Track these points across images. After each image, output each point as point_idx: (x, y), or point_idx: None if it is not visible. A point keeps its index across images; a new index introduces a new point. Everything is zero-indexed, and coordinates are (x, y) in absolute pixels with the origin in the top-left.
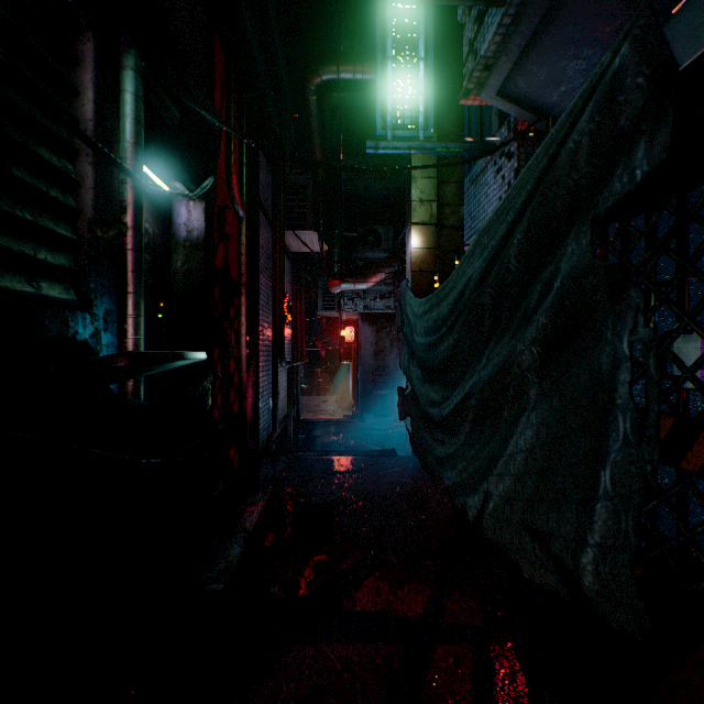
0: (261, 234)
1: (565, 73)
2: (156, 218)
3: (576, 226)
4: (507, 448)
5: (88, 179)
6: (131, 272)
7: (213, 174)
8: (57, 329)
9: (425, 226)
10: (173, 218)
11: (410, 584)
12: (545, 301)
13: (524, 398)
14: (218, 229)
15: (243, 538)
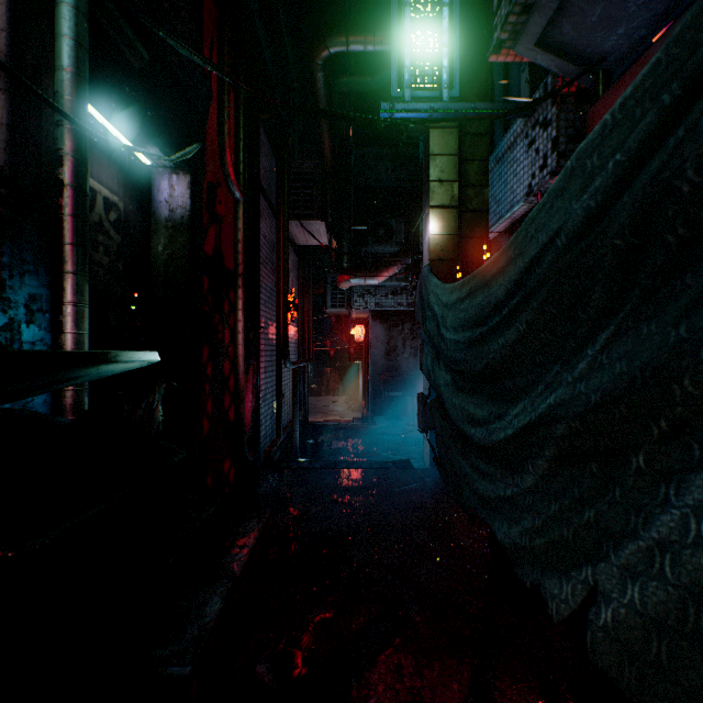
0: (262, 223)
1: (627, 7)
2: (129, 191)
3: None
4: (651, 526)
5: None
6: (69, 244)
7: (199, 141)
8: None
9: (445, 209)
10: (153, 194)
11: (442, 660)
12: None
13: (702, 442)
14: (207, 208)
15: (226, 587)
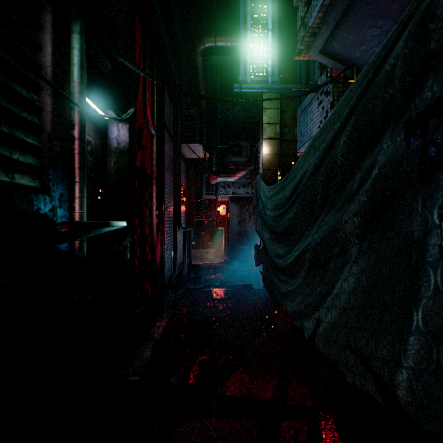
0: (166, 146)
1: (365, 37)
2: (97, 134)
3: (391, 128)
4: (334, 289)
5: (48, 106)
6: (77, 168)
7: (134, 105)
8: (25, 206)
9: (271, 139)
10: (108, 134)
11: (263, 376)
12: (365, 185)
13: (347, 254)
14: (137, 141)
15: (153, 344)
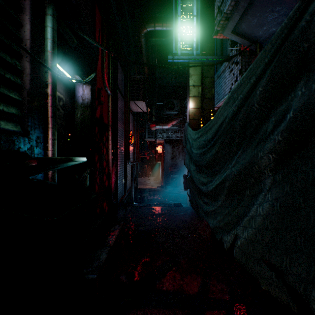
0: (119, 103)
1: (266, 19)
2: (67, 93)
3: (305, 77)
4: (250, 212)
5: (27, 69)
6: (50, 117)
7: (95, 72)
8: (8, 145)
9: (195, 97)
10: (75, 93)
11: (191, 275)
12: (280, 126)
13: (261, 184)
14: (97, 99)
15: (107, 249)
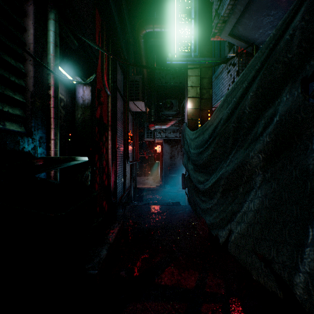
0: (118, 103)
1: (262, 23)
2: (68, 94)
3: (289, 84)
4: (242, 208)
5: (30, 72)
6: (52, 118)
7: (95, 73)
8: (13, 145)
9: (194, 98)
10: (76, 94)
11: (188, 270)
12: (268, 129)
13: (252, 182)
14: (97, 99)
15: (108, 246)
